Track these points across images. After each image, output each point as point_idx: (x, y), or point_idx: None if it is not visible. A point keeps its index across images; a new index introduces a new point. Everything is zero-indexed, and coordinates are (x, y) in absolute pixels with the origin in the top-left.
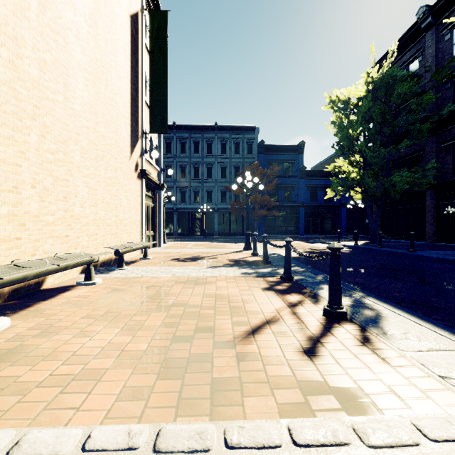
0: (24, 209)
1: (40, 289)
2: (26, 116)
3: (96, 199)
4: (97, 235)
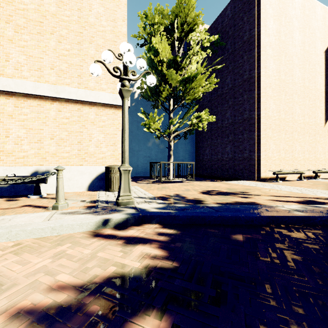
0: (281, 156)
1: (285, 180)
2: (281, 130)
3: (304, 150)
4: (304, 165)
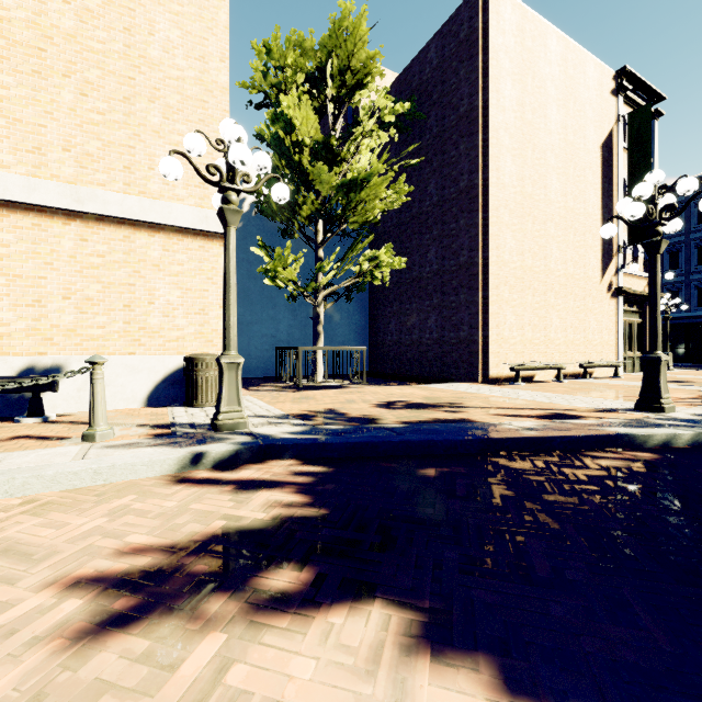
0: (525, 337)
1: (532, 381)
2: (526, 289)
3: (565, 326)
4: (566, 353)
